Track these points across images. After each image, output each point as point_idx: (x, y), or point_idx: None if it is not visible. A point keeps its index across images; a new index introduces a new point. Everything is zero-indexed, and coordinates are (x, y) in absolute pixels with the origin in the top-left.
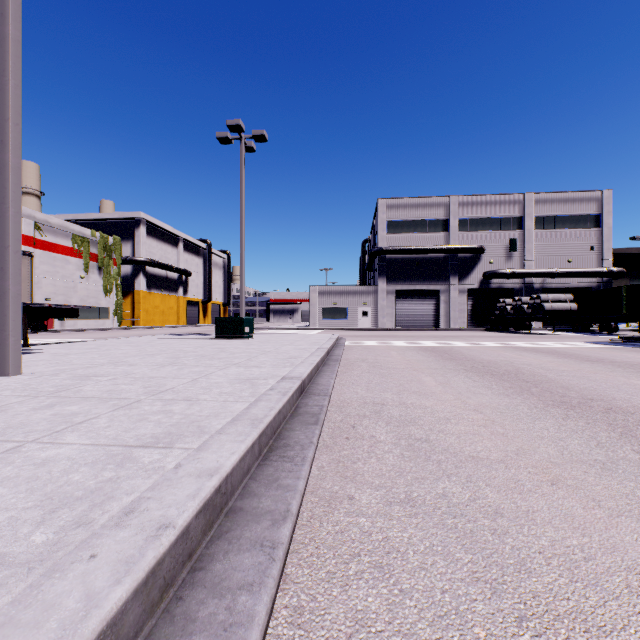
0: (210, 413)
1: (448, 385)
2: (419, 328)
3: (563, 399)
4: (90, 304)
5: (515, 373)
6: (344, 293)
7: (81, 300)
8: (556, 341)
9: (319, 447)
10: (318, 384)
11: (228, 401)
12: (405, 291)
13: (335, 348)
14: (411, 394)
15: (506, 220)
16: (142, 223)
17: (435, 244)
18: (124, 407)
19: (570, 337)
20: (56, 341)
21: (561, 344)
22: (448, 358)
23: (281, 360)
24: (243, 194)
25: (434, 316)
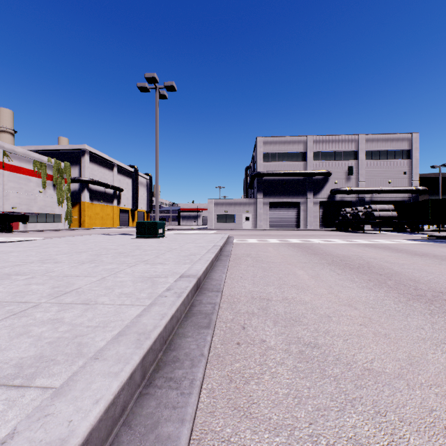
0: (100, 322)
1: (319, 278)
2: (286, 229)
3: (418, 292)
4: (47, 211)
5: (367, 266)
6: (232, 204)
7: (40, 208)
8: (385, 239)
9: (210, 357)
10: (212, 279)
11: (124, 305)
12: (276, 203)
13: (226, 245)
14: (290, 288)
15: (346, 153)
16: (86, 153)
17: (297, 169)
18: (16, 314)
19: (393, 235)
20: (15, 239)
21: (389, 241)
22: (312, 253)
23: (183, 257)
24: (158, 130)
25: (296, 220)
